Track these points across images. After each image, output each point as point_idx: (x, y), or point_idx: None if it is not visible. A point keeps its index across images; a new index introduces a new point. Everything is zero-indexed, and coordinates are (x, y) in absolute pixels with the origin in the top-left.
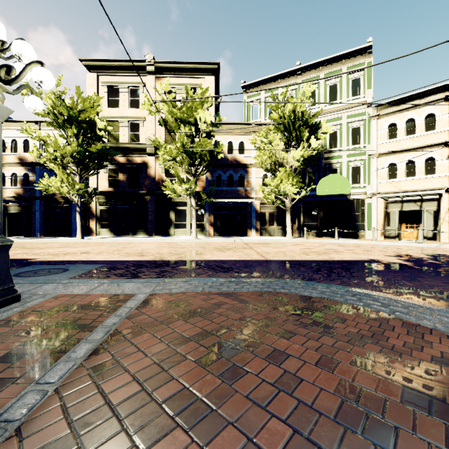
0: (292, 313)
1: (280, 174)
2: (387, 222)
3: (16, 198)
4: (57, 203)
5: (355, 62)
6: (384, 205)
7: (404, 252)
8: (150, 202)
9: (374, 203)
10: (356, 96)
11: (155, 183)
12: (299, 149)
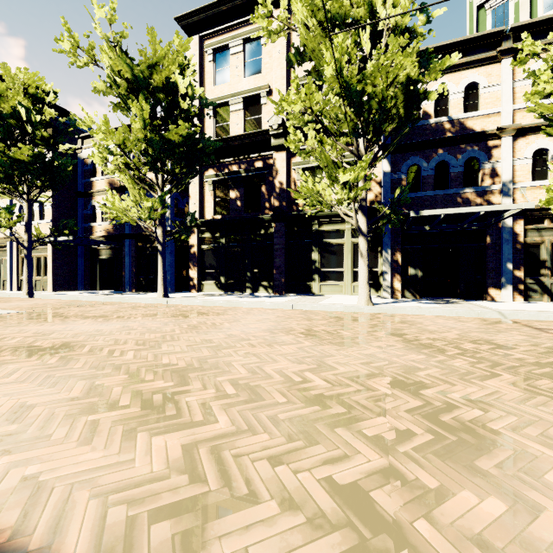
0: None
1: None
2: None
3: (106, 237)
4: (149, 243)
5: None
6: None
7: None
8: (277, 233)
9: None
10: None
11: (286, 199)
12: None
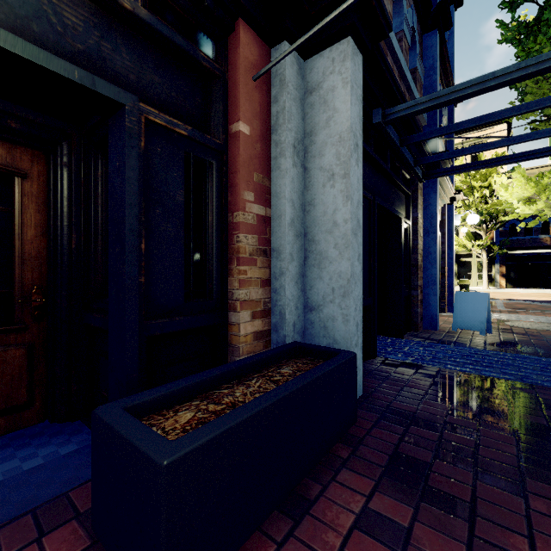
0: None
1: None
2: None
3: None
4: None
5: None
6: None
7: None
8: None
9: None
10: None
11: None
12: None
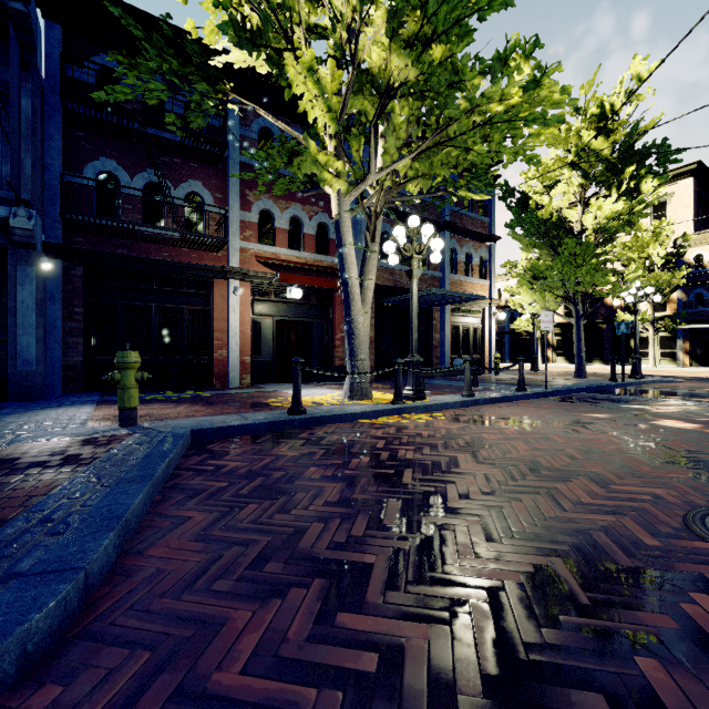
0: None
1: None
2: None
3: None
4: (520, 336)
5: None
6: None
7: None
8: (606, 331)
9: None
10: None
11: (612, 311)
12: None
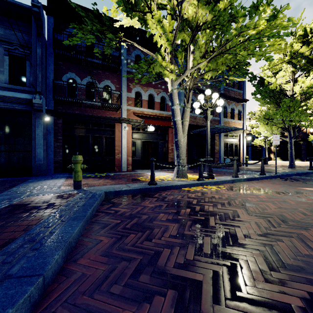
0: None
1: None
2: None
3: None
4: (256, 148)
5: None
6: None
7: None
8: (302, 144)
9: None
10: None
11: (306, 135)
12: None
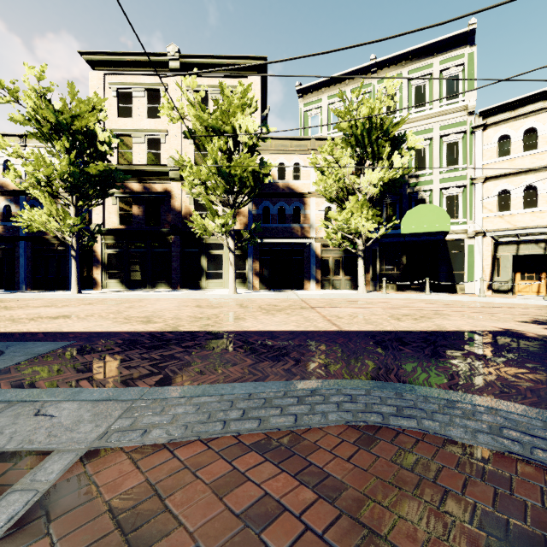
0: (481, 546)
1: (351, 205)
2: (496, 270)
3: None
4: (49, 246)
5: (451, 54)
6: (492, 248)
7: (541, 316)
8: (174, 244)
9: (478, 245)
10: (452, 100)
11: (181, 218)
12: (376, 169)
